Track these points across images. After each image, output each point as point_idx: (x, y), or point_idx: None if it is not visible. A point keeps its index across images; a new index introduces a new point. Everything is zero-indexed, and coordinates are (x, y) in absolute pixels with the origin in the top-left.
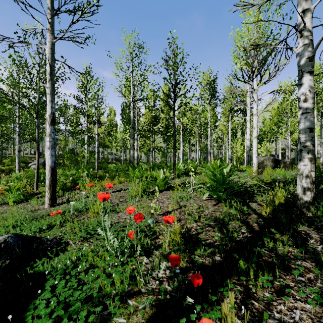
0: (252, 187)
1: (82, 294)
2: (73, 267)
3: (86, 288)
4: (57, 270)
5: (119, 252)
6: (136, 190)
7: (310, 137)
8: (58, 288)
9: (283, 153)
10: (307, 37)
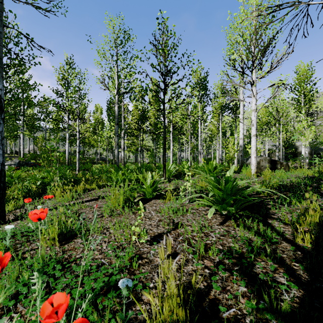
0: (259, 194)
1: None
2: None
3: None
4: None
5: None
6: (116, 199)
7: None
8: None
9: (269, 153)
10: None
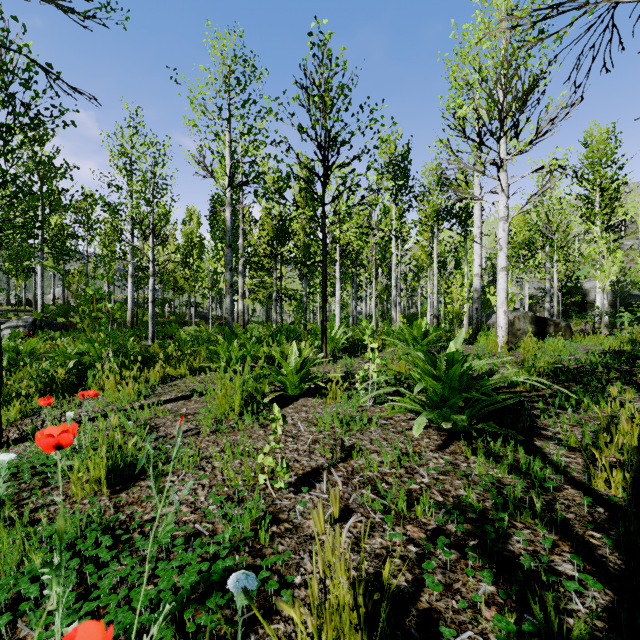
0: (515, 387)
1: None
2: None
3: None
4: None
5: None
6: (228, 398)
7: None
8: None
9: (532, 304)
10: None
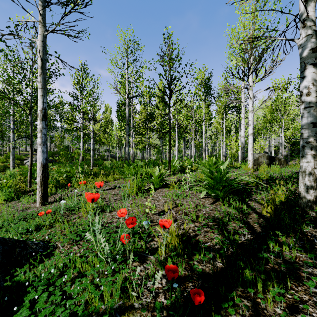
0: (249, 184)
1: (65, 312)
2: (59, 275)
3: (70, 303)
4: (40, 279)
5: (110, 259)
6: (131, 188)
7: (313, 132)
8: (38, 304)
9: (276, 150)
10: (310, 27)
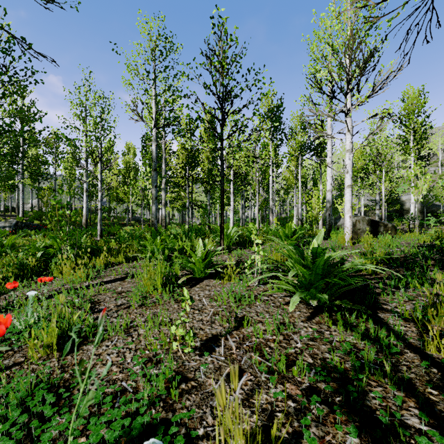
0: (360, 271)
1: None
2: None
3: None
4: None
5: None
6: (151, 280)
7: None
8: None
9: (365, 211)
10: None
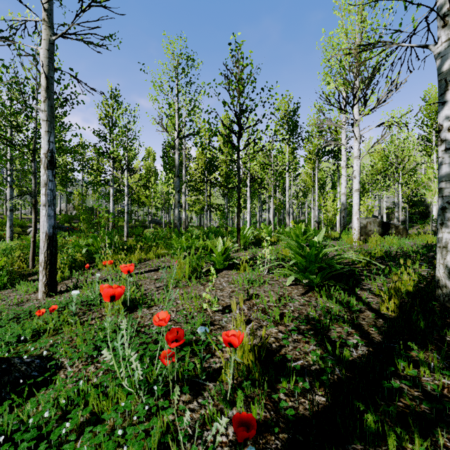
0: (356, 264)
1: None
2: (60, 418)
3: None
4: (28, 426)
5: (144, 392)
6: (181, 269)
7: None
8: None
9: (388, 213)
10: None
